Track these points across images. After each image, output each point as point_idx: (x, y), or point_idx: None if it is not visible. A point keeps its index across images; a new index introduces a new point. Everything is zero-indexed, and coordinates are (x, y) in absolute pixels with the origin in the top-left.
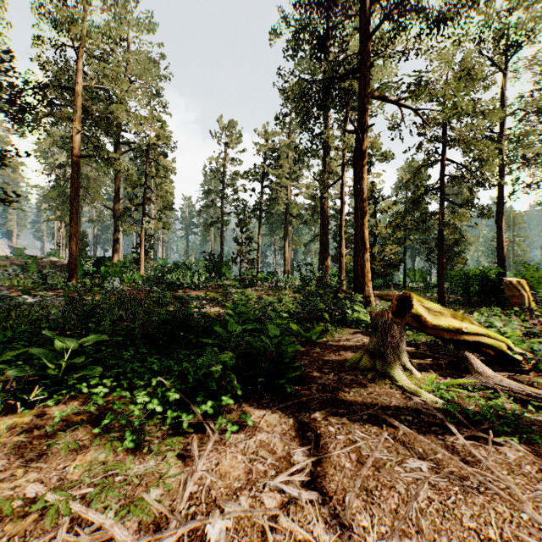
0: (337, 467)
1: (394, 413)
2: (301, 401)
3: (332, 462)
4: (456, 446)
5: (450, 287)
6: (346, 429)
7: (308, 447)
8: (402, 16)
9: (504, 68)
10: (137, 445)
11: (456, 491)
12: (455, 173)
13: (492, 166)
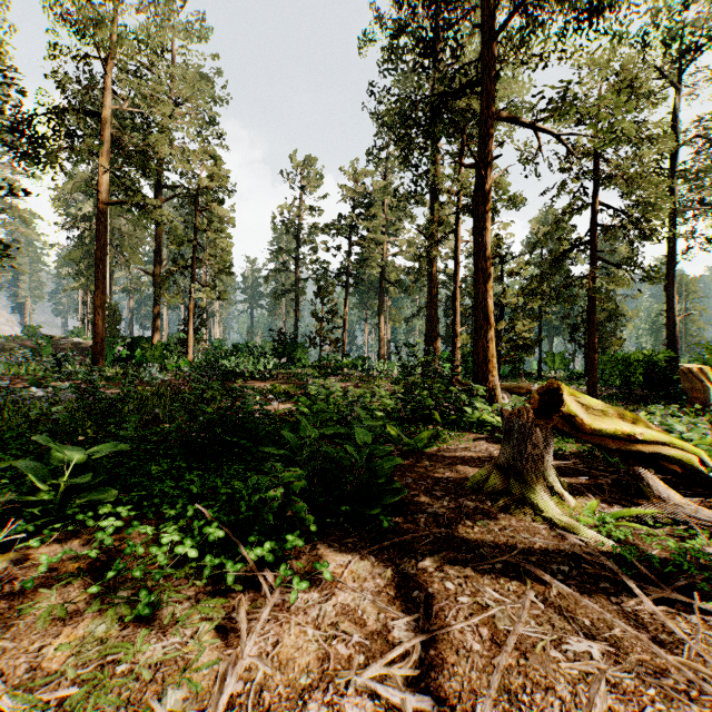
0: (460, 650)
1: (541, 560)
2: (404, 541)
3: (452, 642)
4: (639, 615)
5: (604, 377)
6: (472, 586)
7: (415, 616)
8: (540, 7)
9: (676, 81)
10: (157, 611)
11: (652, 696)
12: (611, 221)
13: (663, 211)
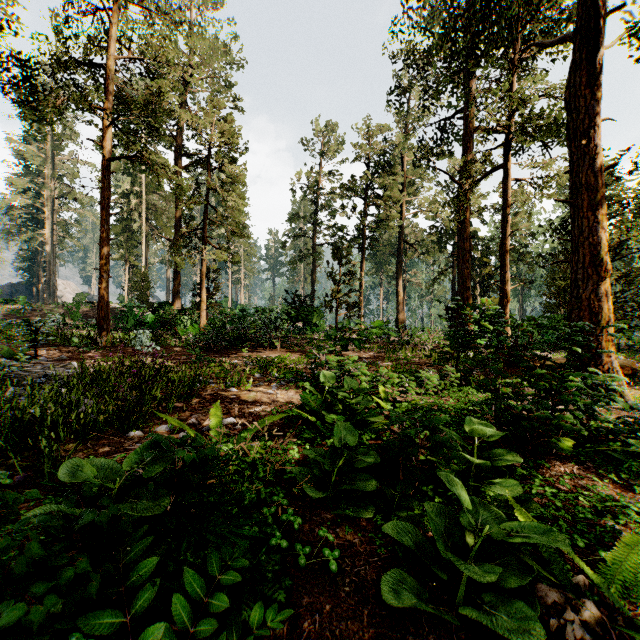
0: None
1: None
2: None
3: None
4: None
5: None
6: None
7: None
8: None
9: None
10: None
11: None
12: None
13: None
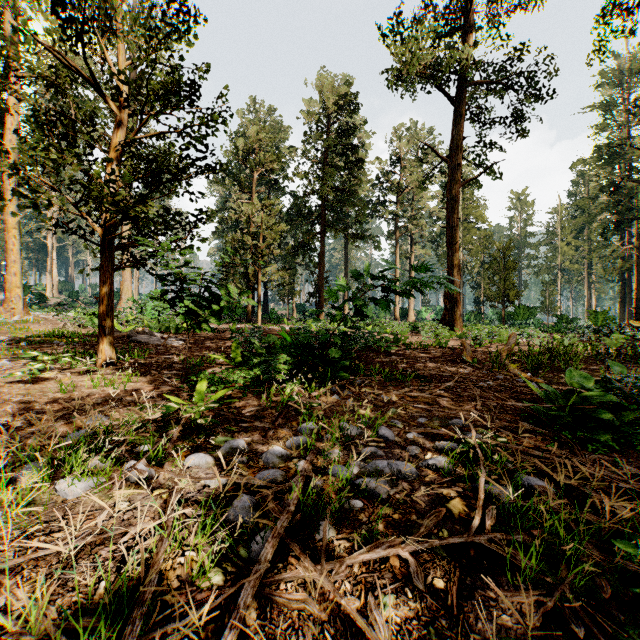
0: None
1: None
2: None
3: None
4: None
5: None
6: None
7: None
8: None
9: None
10: None
11: None
12: None
13: None
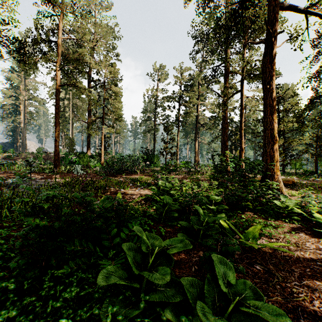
0: None
1: None
2: None
3: None
4: None
5: None
6: None
7: None
8: None
9: None
10: None
11: None
12: None
13: None
